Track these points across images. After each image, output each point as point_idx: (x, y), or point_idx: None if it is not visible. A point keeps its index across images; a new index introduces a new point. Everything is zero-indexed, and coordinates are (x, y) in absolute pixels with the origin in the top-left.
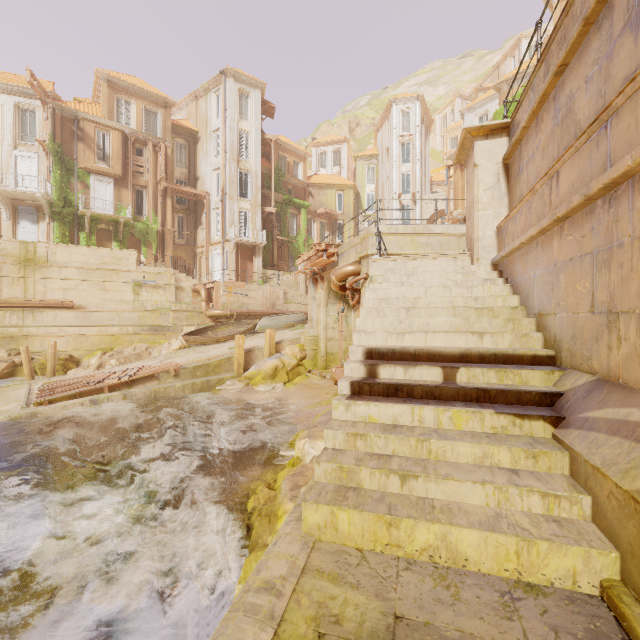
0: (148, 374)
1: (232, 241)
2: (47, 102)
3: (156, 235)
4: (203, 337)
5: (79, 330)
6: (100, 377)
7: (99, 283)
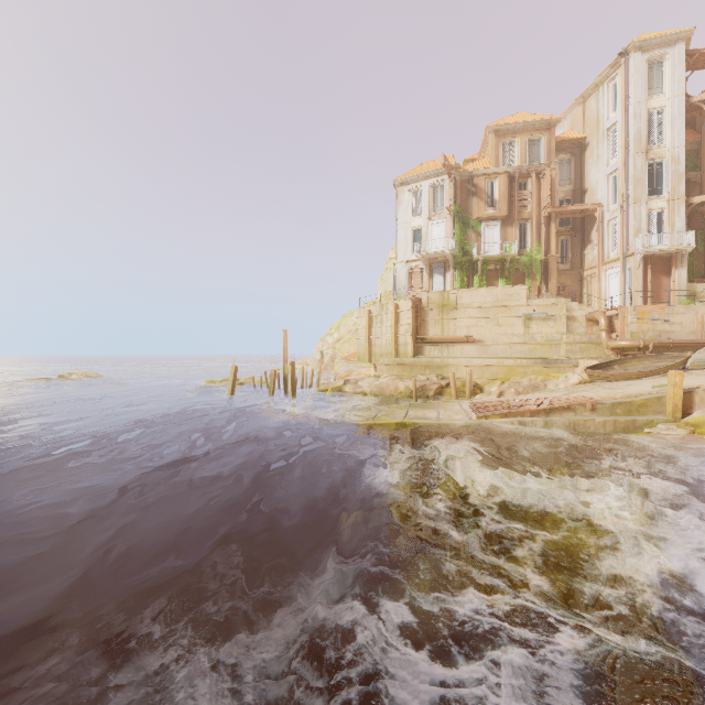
0: (564, 405)
1: (637, 254)
2: (451, 174)
3: (539, 265)
4: (610, 372)
5: (481, 361)
6: (517, 403)
7: (494, 319)
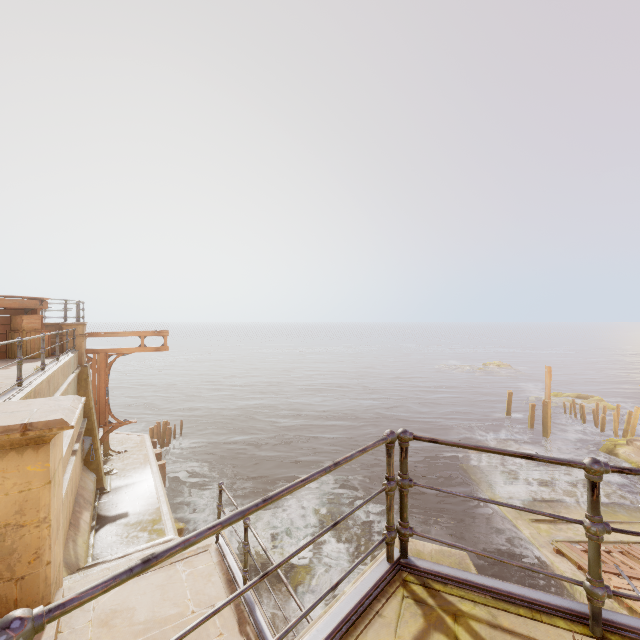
0: None
1: None
2: None
3: None
4: None
5: None
6: None
7: None
